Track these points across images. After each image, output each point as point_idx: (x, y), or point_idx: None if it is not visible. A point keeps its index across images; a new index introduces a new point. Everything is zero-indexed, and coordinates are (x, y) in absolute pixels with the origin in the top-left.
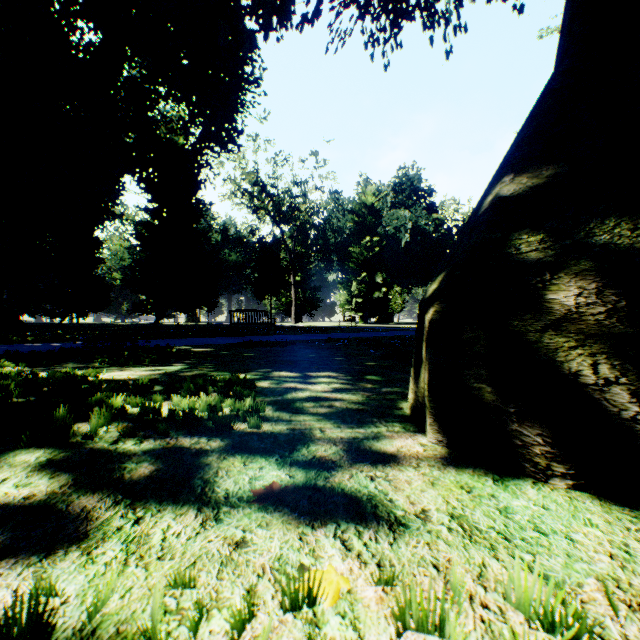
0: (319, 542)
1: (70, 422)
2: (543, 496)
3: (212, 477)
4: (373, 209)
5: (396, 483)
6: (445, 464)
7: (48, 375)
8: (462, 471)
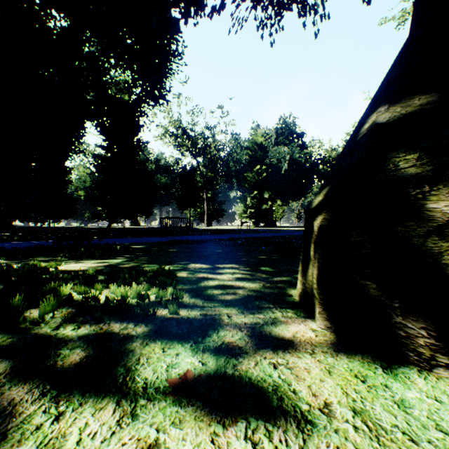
0: (230, 446)
1: (21, 310)
2: (432, 386)
3: (134, 364)
4: (262, 146)
5: (297, 371)
6: (336, 350)
7: (19, 267)
8: (352, 358)
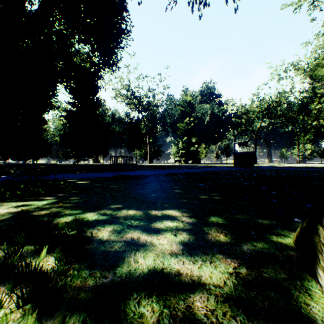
0: None
1: None
2: None
3: None
4: (190, 103)
5: None
6: None
7: None
8: None
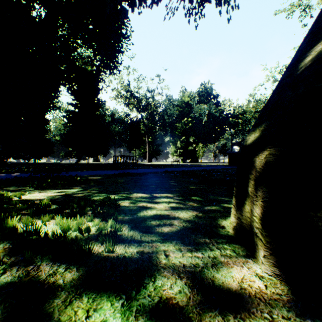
0: None
1: None
2: None
3: None
4: (188, 104)
5: None
6: (299, 315)
7: None
8: None
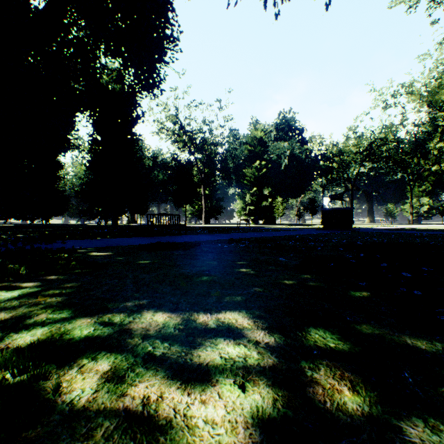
0: None
1: None
2: None
3: None
4: (261, 141)
5: None
6: None
7: None
8: None
